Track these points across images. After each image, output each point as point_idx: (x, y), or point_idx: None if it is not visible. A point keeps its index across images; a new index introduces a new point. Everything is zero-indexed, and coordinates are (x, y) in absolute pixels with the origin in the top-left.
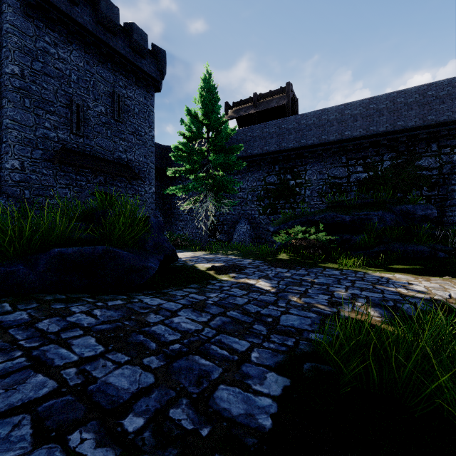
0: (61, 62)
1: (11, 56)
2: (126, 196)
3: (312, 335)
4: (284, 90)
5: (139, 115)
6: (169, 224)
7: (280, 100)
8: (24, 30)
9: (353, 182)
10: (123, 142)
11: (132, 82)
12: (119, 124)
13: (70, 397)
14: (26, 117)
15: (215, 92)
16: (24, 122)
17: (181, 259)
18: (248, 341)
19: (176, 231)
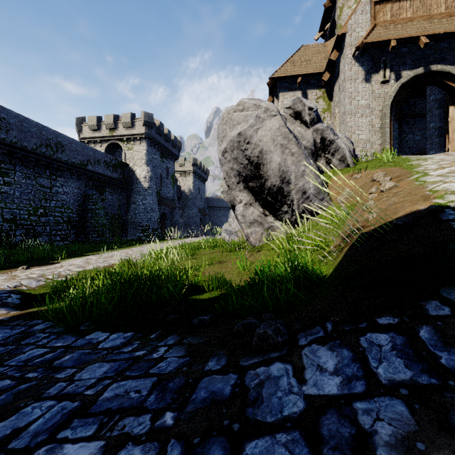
0: None
1: None
2: None
3: (37, 328)
4: None
5: None
6: None
7: None
8: None
9: None
10: None
11: None
12: None
13: (128, 373)
14: None
15: None
16: None
17: None
18: (31, 350)
19: None
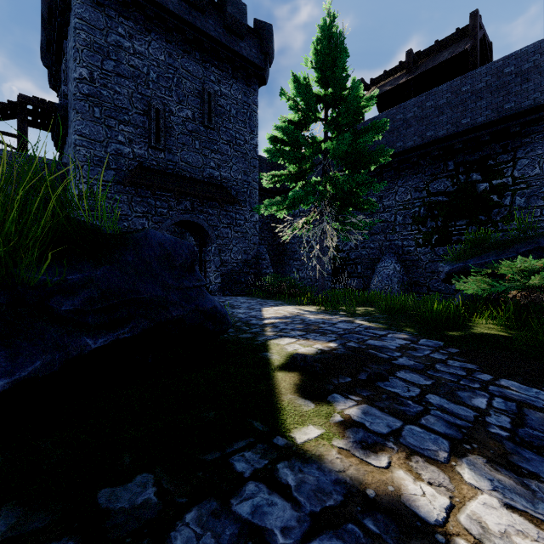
0: (137, 57)
1: (79, 57)
2: (219, 226)
3: None
4: (464, 31)
5: (237, 118)
6: (280, 264)
7: (457, 48)
8: (94, 23)
9: None
10: (216, 155)
11: (228, 74)
12: (210, 131)
13: None
14: (95, 130)
15: (336, 37)
16: (94, 136)
17: (261, 322)
18: None
19: (289, 274)
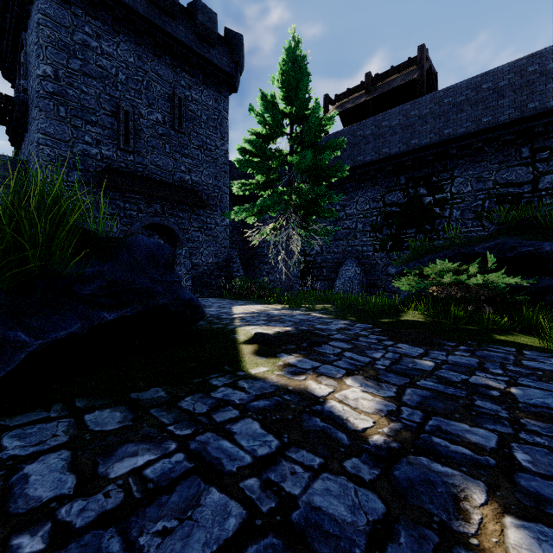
0: (105, 58)
1: (42, 54)
2: (190, 230)
3: None
4: (415, 61)
5: (207, 124)
6: (251, 267)
7: (408, 76)
8: (59, 20)
9: (544, 189)
10: (186, 159)
11: (199, 80)
12: (181, 136)
13: None
14: (60, 129)
15: (300, 61)
16: (59, 136)
17: (231, 316)
18: None
19: (260, 278)
